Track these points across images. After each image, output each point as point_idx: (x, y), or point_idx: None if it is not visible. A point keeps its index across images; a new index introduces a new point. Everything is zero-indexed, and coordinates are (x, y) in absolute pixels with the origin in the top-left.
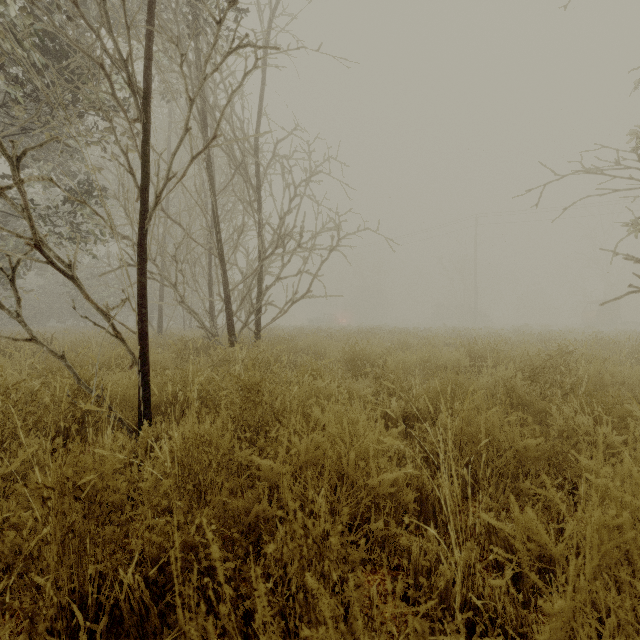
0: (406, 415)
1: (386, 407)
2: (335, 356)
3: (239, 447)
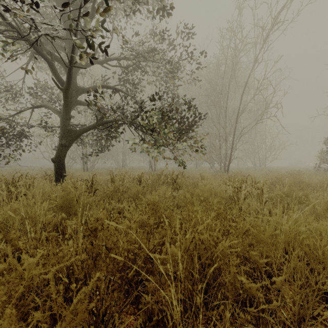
0: None
1: None
2: None
3: None
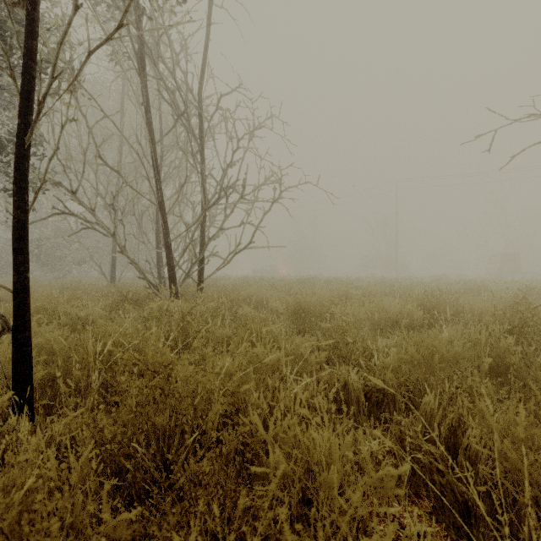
0: (367, 388)
1: (343, 379)
2: (277, 307)
3: (133, 468)
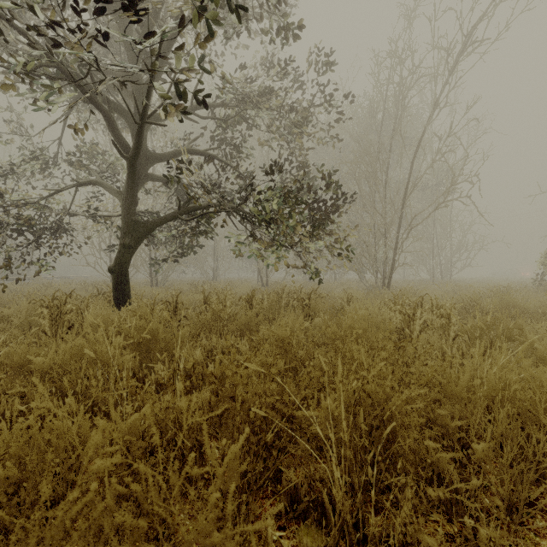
0: None
1: None
2: None
3: None
